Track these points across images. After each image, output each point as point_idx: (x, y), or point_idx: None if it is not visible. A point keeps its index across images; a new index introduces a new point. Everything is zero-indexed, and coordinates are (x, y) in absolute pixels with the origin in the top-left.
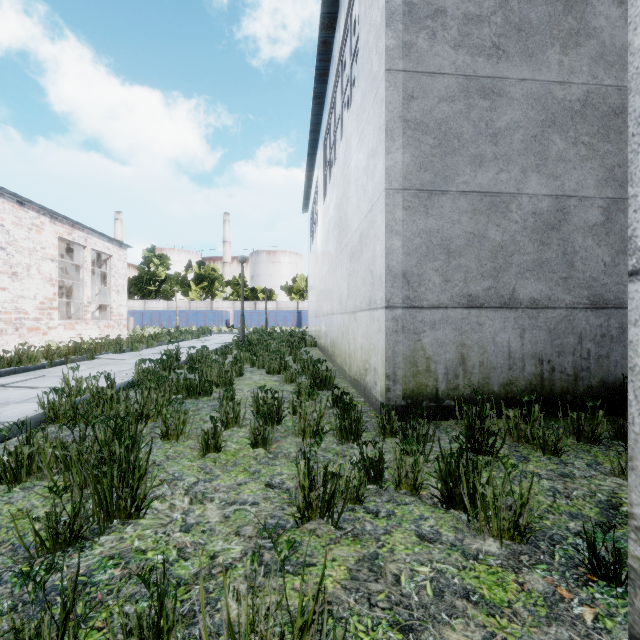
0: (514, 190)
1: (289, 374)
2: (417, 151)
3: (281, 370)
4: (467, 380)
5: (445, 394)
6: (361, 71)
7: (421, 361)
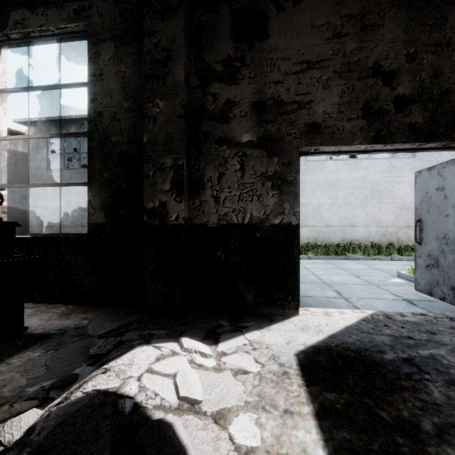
0: (17, 208)
1: None
2: None
3: None
4: None
5: None
6: None
7: None
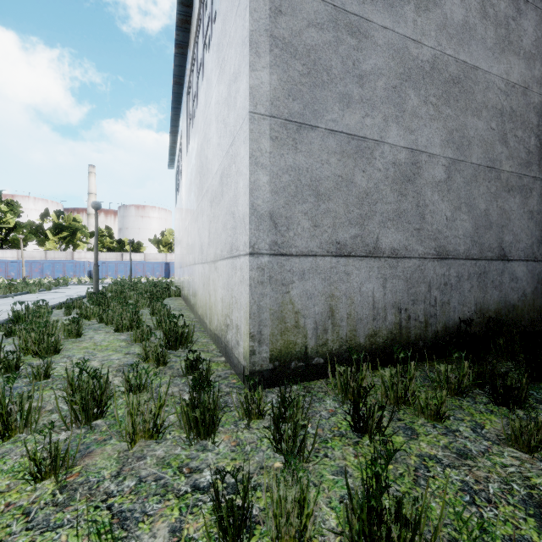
0: (378, 137)
1: (139, 332)
2: (285, 75)
3: (133, 326)
4: (336, 334)
5: (314, 351)
6: None
7: (289, 316)
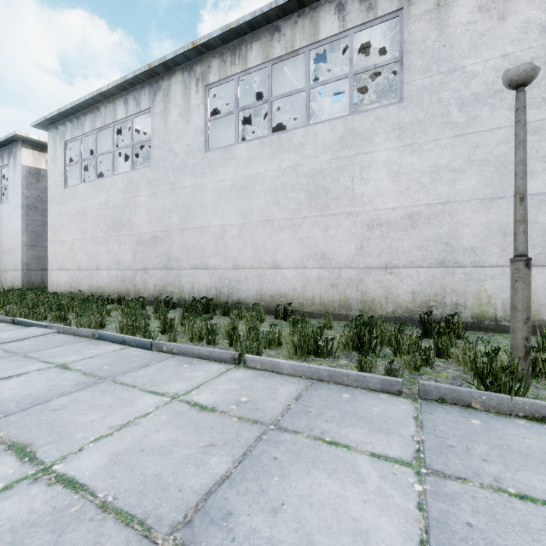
0: None
1: None
2: (30, 237)
3: None
4: (44, 286)
5: (38, 289)
6: (10, 203)
7: (32, 282)
